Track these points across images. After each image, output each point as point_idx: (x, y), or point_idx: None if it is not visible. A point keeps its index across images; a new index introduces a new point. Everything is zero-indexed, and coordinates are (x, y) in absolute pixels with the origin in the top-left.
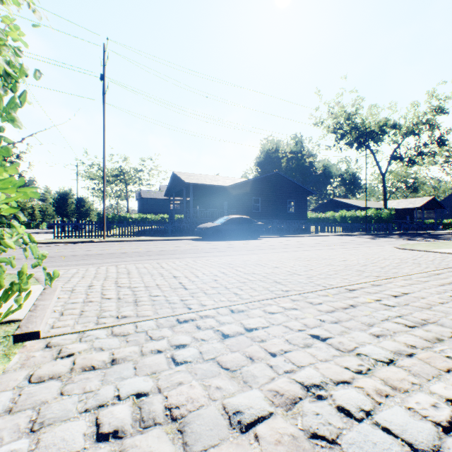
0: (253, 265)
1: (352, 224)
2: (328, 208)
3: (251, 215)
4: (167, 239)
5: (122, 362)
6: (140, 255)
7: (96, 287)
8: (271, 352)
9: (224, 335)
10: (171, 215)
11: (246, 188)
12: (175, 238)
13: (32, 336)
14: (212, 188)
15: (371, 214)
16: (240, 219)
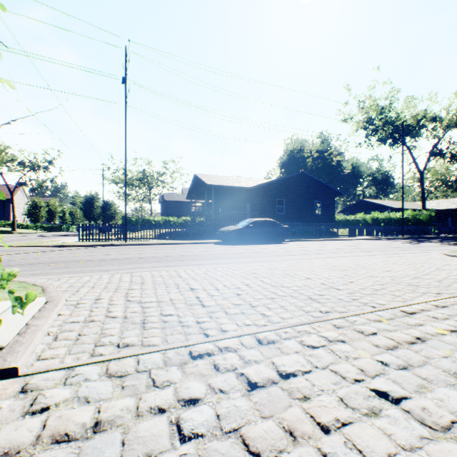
0: (280, 276)
1: (385, 226)
2: (358, 210)
3: (275, 217)
4: (187, 243)
5: (107, 429)
6: (159, 260)
7: (103, 300)
8: (321, 422)
9: (250, 383)
10: (192, 218)
11: (270, 190)
12: (196, 241)
13: (7, 374)
14: (235, 189)
15: (407, 216)
16: (264, 222)
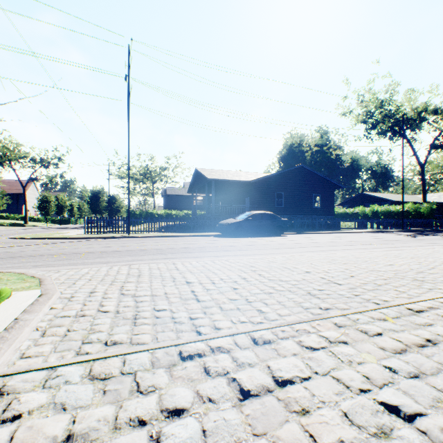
0: (279, 269)
1: (385, 219)
2: (357, 203)
3: (274, 210)
4: (188, 235)
5: None
6: (158, 253)
7: (97, 294)
8: None
9: (242, 391)
10: (194, 211)
11: (269, 183)
12: (196, 234)
13: None
14: (234, 183)
15: (407, 208)
16: (263, 215)
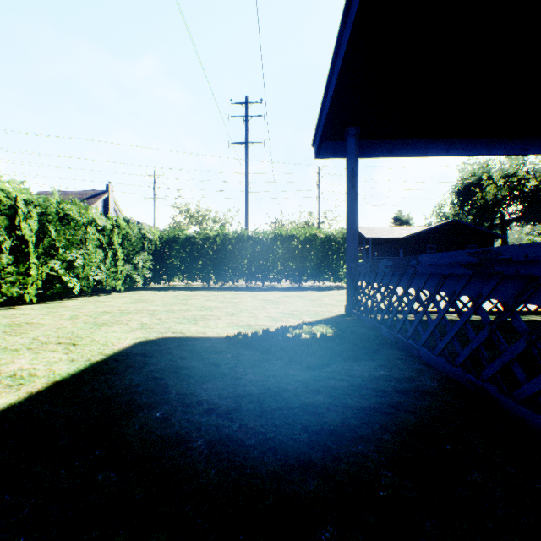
0: None
1: None
2: None
3: None
4: None
5: None
6: None
7: None
8: None
9: None
10: None
11: (420, 238)
12: None
13: None
14: (388, 239)
15: None
16: None
